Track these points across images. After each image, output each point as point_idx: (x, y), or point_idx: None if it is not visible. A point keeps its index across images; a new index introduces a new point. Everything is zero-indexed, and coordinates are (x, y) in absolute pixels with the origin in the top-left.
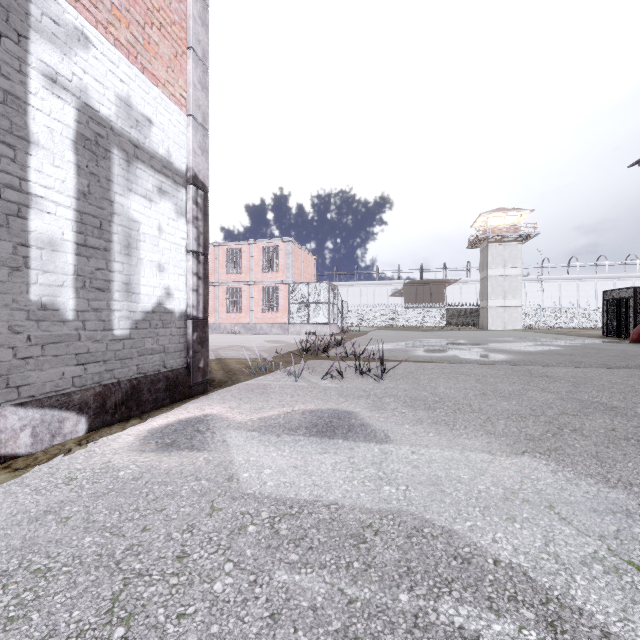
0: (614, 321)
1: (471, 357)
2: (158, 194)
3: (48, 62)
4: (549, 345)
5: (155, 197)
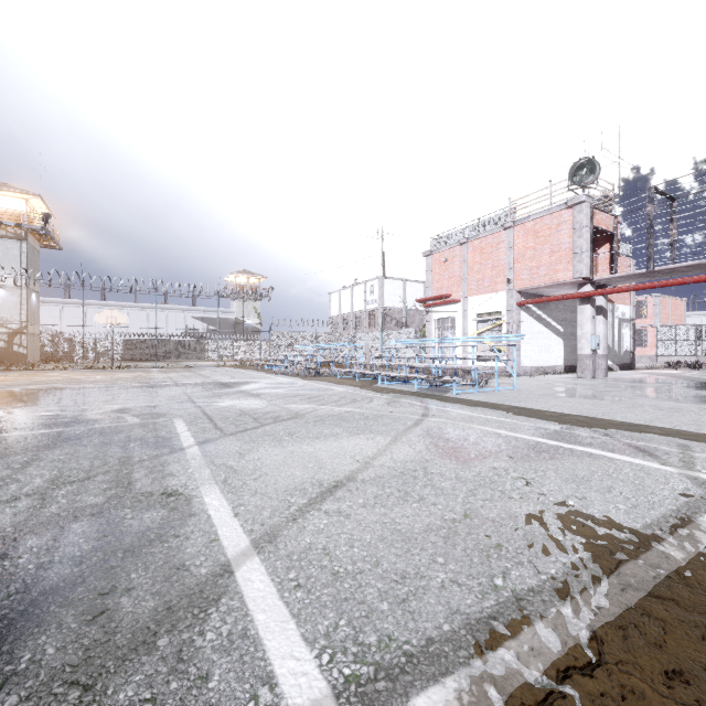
0: None
1: None
2: (626, 327)
3: (615, 315)
4: None
5: (625, 328)
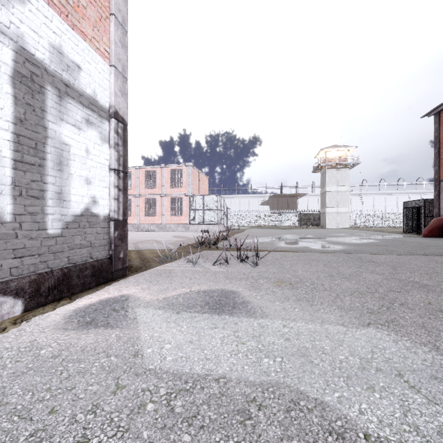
0: (411, 222)
1: (318, 248)
2: (86, 124)
3: None
4: (369, 239)
5: (83, 126)
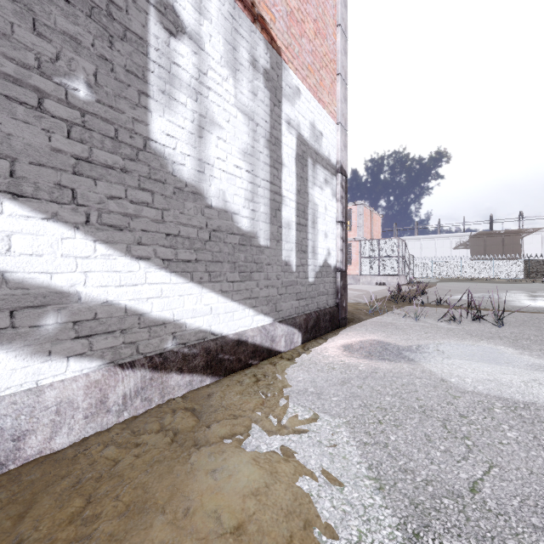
0: None
1: None
2: (324, 184)
3: (287, 113)
4: None
5: (323, 186)
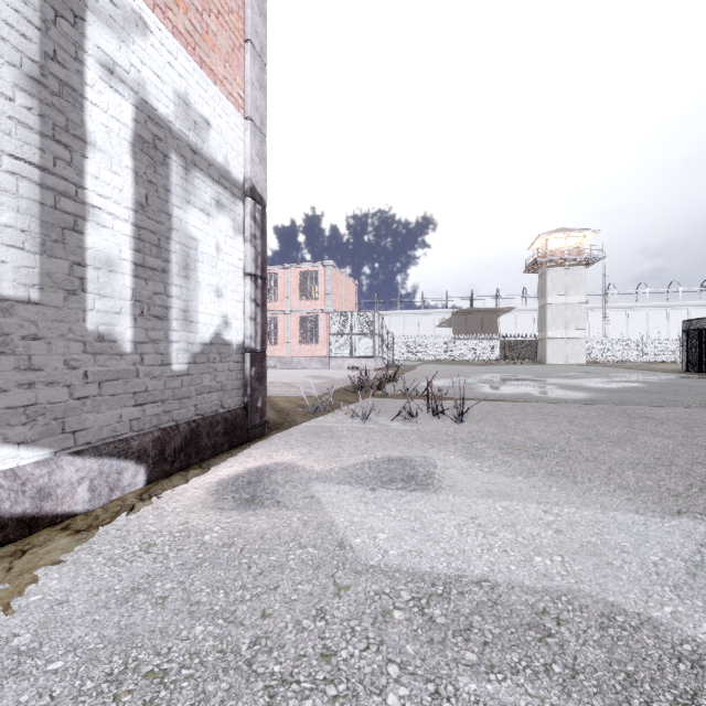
0: (695, 354)
1: (548, 395)
2: (216, 208)
3: (105, 49)
4: (628, 381)
5: (213, 211)
